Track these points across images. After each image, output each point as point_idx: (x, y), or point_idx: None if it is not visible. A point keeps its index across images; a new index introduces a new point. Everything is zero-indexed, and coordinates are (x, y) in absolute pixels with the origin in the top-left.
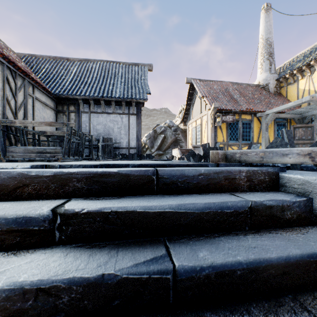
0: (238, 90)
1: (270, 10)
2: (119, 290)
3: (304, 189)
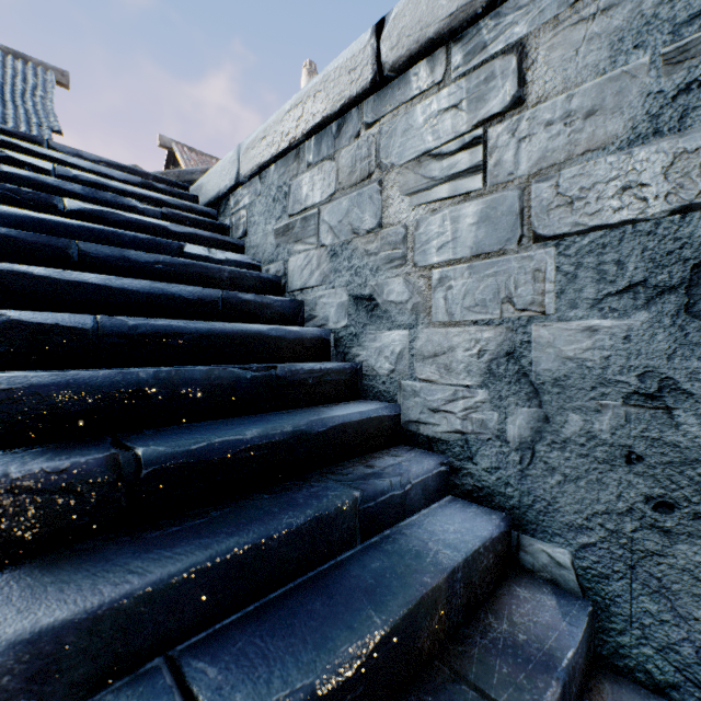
0: None
1: (315, 74)
2: (6, 163)
3: (198, 193)
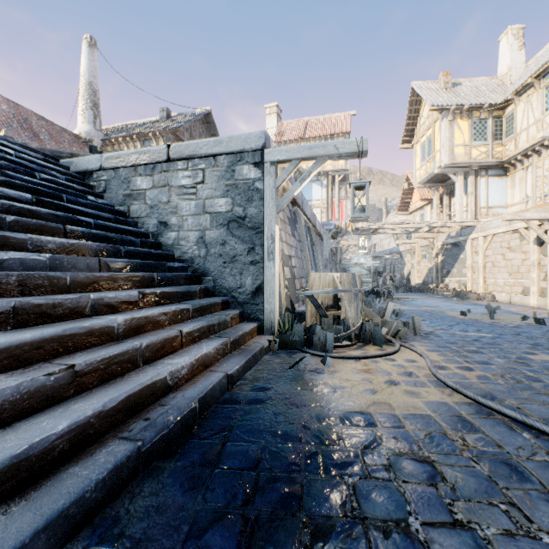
0: (48, 131)
1: (95, 48)
2: None
3: (68, 165)
